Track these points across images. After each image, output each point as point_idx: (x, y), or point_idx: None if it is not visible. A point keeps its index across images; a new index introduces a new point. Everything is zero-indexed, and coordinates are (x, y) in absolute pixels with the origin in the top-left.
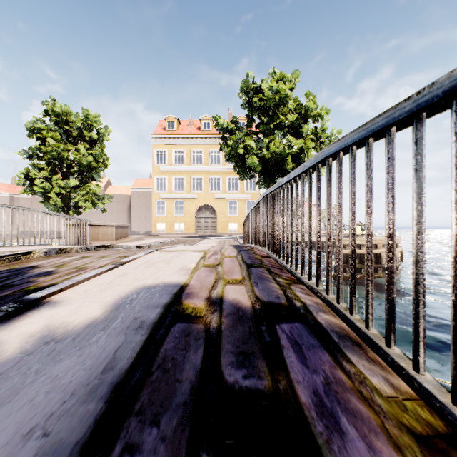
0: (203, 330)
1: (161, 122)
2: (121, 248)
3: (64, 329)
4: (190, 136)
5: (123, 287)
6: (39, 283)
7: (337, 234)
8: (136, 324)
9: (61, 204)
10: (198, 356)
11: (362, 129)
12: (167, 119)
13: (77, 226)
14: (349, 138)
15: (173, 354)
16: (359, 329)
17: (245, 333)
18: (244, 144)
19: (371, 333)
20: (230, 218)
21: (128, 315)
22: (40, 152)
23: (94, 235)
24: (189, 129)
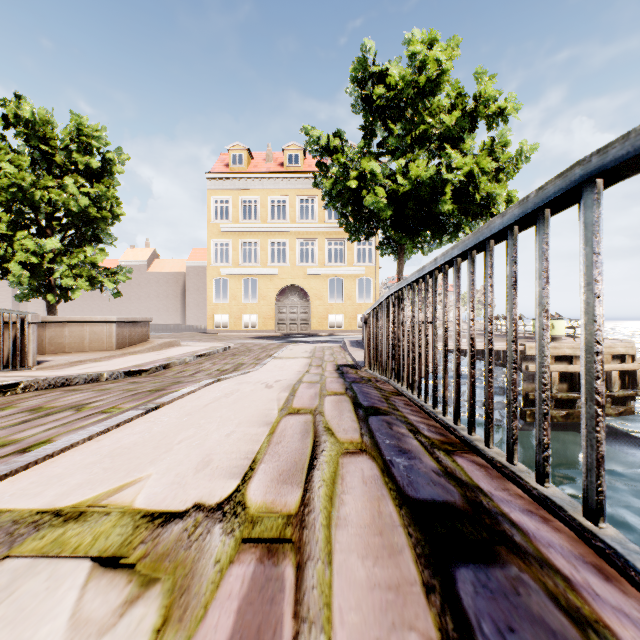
0: None
1: (222, 156)
2: (68, 383)
3: None
4: (267, 175)
5: None
6: None
7: None
8: None
9: (27, 282)
10: None
11: None
12: (231, 150)
13: None
14: None
15: None
16: None
17: None
18: (359, 171)
19: None
20: (331, 307)
21: None
22: None
23: (74, 340)
24: (266, 166)
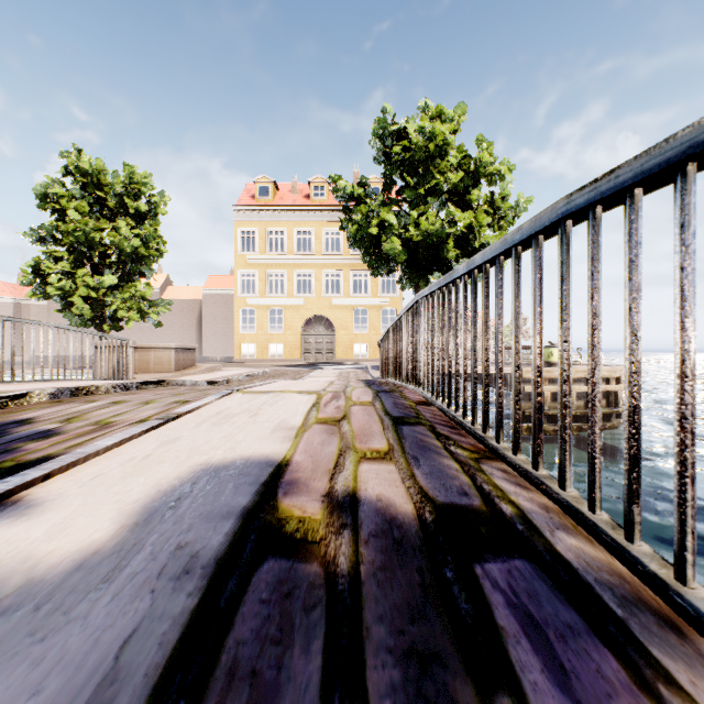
0: (321, 579)
1: (248, 187)
2: (183, 384)
3: (25, 577)
4: (293, 208)
5: (167, 467)
6: (24, 453)
7: (589, 371)
8: (179, 563)
9: (89, 314)
10: (311, 664)
11: (671, 145)
12: (258, 182)
13: (112, 350)
14: (629, 172)
15: (255, 657)
16: (664, 583)
17: (414, 590)
18: (379, 220)
19: (695, 595)
20: (356, 337)
21: (166, 539)
22: (57, 232)
23: (142, 363)
24: (292, 198)
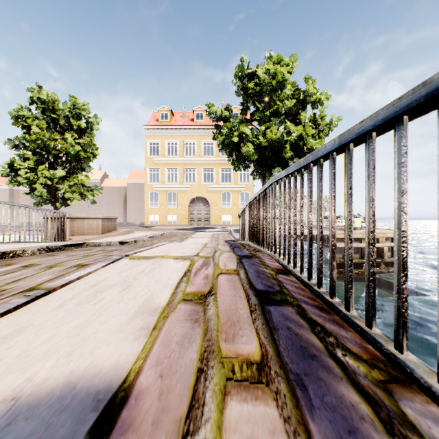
0: None
1: (154, 114)
2: (100, 245)
3: None
4: (183, 127)
5: None
6: None
7: None
8: None
9: (46, 196)
10: None
11: None
12: (160, 110)
13: (53, 220)
14: None
15: None
16: None
17: None
18: (239, 132)
19: None
20: (223, 210)
21: None
22: (27, 142)
23: (79, 228)
24: (182, 120)
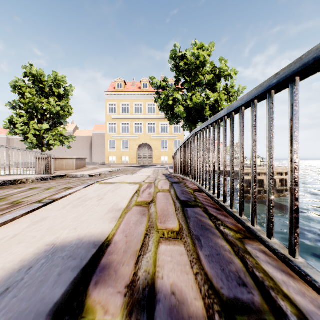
0: None
1: (112, 83)
2: (76, 177)
3: None
4: (133, 93)
5: (21, 248)
6: None
7: None
8: None
9: (36, 142)
10: None
11: None
12: (116, 81)
13: (43, 159)
14: None
15: None
16: None
17: None
18: (173, 97)
19: None
20: (162, 153)
21: None
22: (21, 104)
23: (59, 166)
24: (133, 88)
